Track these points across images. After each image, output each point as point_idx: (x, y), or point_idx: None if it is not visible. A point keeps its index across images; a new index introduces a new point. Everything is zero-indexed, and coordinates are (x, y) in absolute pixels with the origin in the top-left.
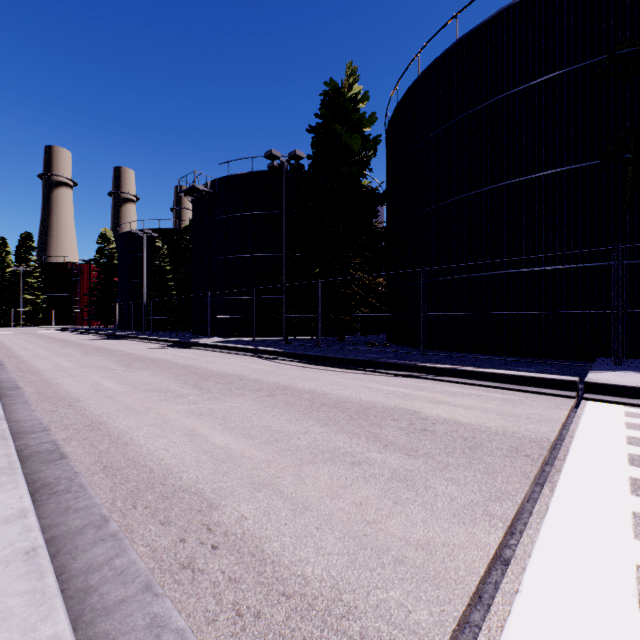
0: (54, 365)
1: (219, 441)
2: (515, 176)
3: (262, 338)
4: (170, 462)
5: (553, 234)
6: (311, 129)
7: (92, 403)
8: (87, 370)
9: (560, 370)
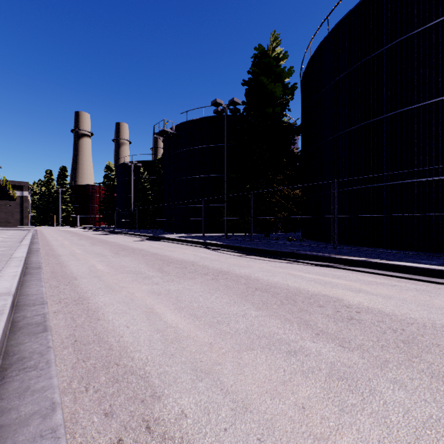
0: (70, 251)
1: (170, 320)
2: (413, 103)
3: (210, 234)
4: (127, 339)
5: None
6: (245, 83)
7: (84, 281)
8: (89, 255)
9: None
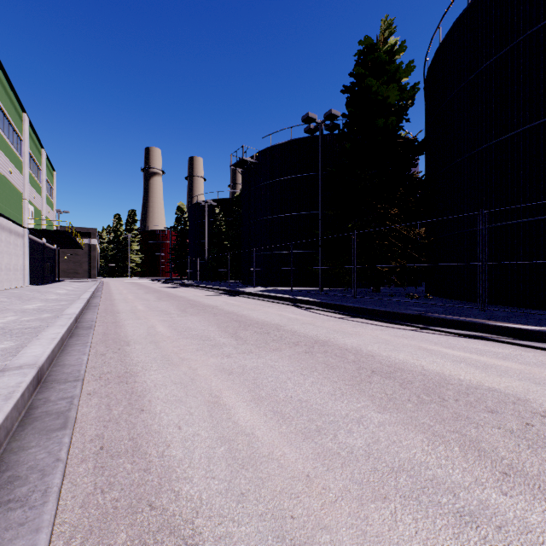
0: (131, 308)
1: (243, 420)
2: None
3: (299, 288)
4: (175, 453)
5: None
6: (345, 89)
7: (137, 348)
8: (151, 313)
9: None
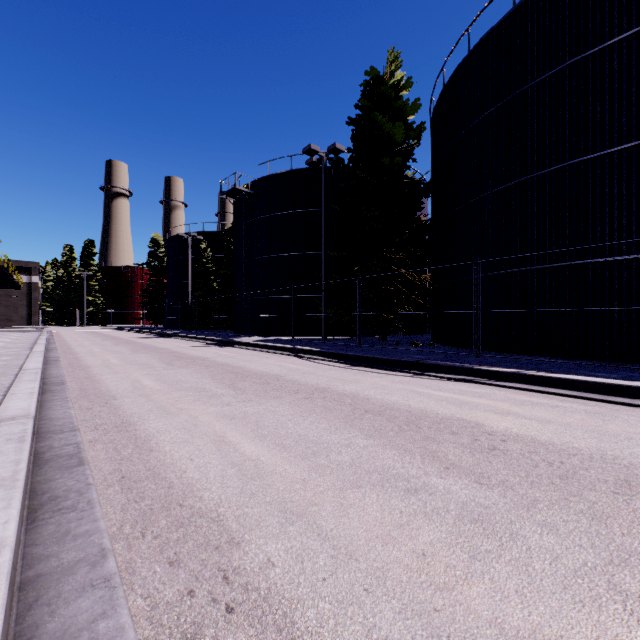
0: (102, 361)
1: (249, 451)
2: (587, 152)
3: (301, 337)
4: (192, 475)
5: (637, 217)
6: (351, 121)
7: (127, 401)
8: (131, 367)
9: None
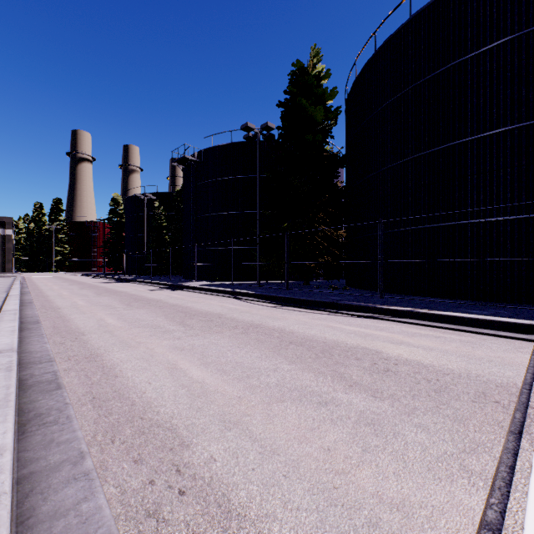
0: (71, 303)
1: (196, 376)
2: (467, 135)
3: (239, 282)
4: (151, 395)
5: (504, 187)
6: (280, 104)
7: (94, 337)
8: (95, 308)
9: (513, 313)
